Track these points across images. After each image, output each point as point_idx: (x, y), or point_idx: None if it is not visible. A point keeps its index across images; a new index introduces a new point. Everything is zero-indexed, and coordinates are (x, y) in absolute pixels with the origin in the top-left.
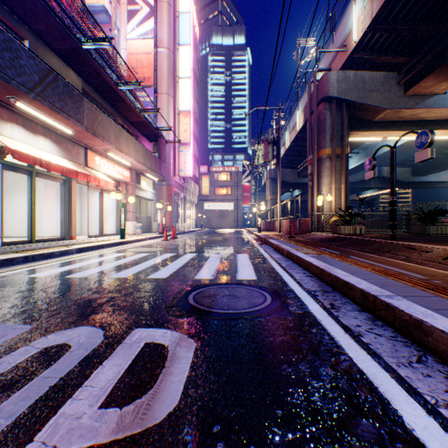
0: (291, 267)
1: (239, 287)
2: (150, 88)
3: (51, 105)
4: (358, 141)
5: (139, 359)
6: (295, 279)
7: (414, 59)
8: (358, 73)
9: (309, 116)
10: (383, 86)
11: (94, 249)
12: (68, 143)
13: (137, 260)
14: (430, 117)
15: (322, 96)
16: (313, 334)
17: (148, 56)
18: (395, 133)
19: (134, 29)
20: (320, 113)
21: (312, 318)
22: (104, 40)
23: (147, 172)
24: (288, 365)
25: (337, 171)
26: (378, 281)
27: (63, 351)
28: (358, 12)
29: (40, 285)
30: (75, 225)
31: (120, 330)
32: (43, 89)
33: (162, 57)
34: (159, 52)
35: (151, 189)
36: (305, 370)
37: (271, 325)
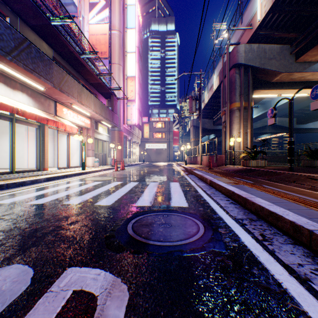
0: (215, 194)
1: (173, 214)
2: (105, 60)
3: (25, 66)
4: (259, 98)
5: None
6: (221, 206)
7: (304, 34)
8: (261, 46)
9: (223, 79)
10: (279, 55)
11: (59, 178)
12: (41, 97)
13: (91, 188)
14: (314, 79)
15: (233, 63)
16: (256, 278)
17: (104, 36)
18: (287, 91)
19: (94, 16)
20: (232, 76)
21: (248, 253)
22: (68, 18)
23: (103, 120)
24: None
25: (244, 119)
26: (303, 212)
27: None
28: None
29: (1, 212)
30: (47, 159)
31: (52, 270)
32: (18, 54)
33: (115, 37)
34: (112, 33)
35: (106, 133)
36: None
37: (209, 263)
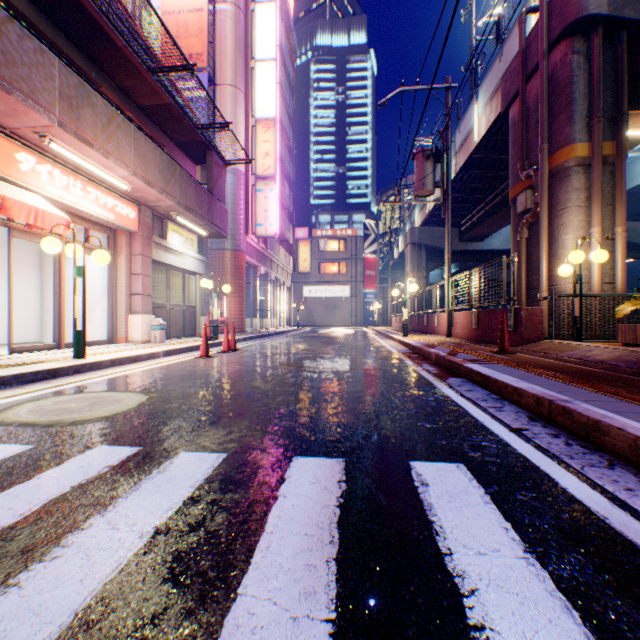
0: None
1: None
2: (201, 73)
3: None
4: None
5: None
6: None
7: None
8: None
9: (523, 85)
10: None
11: None
12: None
13: None
14: None
15: (568, 20)
16: None
17: (198, 15)
18: None
19: None
20: (560, 63)
21: None
22: None
23: (178, 213)
24: None
25: (601, 197)
26: None
27: None
28: None
29: None
30: None
31: None
32: None
33: (224, 20)
34: (218, 10)
35: (194, 252)
36: None
37: None
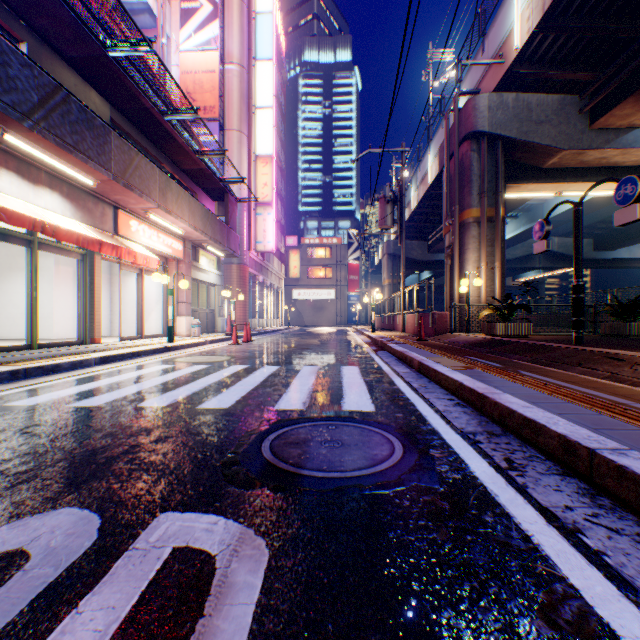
0: (428, 388)
1: (346, 425)
2: (213, 122)
3: (58, 139)
4: (518, 199)
5: (154, 592)
6: (436, 410)
7: (605, 75)
8: (521, 97)
9: (447, 161)
10: (557, 115)
11: (125, 358)
12: (88, 200)
13: (187, 377)
14: (626, 162)
15: (466, 132)
16: (489, 529)
17: (211, 75)
18: (574, 186)
19: (191, 36)
20: (464, 156)
21: (480, 489)
22: (141, 44)
23: (208, 244)
24: (455, 612)
25: (488, 242)
26: (584, 419)
27: (10, 569)
28: (522, 3)
29: (22, 421)
30: (100, 321)
31: (132, 516)
32: (45, 115)
33: (232, 78)
34: (226, 69)
35: (215, 269)
36: (492, 626)
37: (409, 505)
